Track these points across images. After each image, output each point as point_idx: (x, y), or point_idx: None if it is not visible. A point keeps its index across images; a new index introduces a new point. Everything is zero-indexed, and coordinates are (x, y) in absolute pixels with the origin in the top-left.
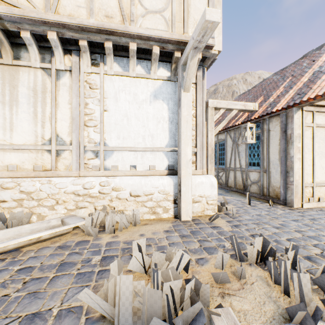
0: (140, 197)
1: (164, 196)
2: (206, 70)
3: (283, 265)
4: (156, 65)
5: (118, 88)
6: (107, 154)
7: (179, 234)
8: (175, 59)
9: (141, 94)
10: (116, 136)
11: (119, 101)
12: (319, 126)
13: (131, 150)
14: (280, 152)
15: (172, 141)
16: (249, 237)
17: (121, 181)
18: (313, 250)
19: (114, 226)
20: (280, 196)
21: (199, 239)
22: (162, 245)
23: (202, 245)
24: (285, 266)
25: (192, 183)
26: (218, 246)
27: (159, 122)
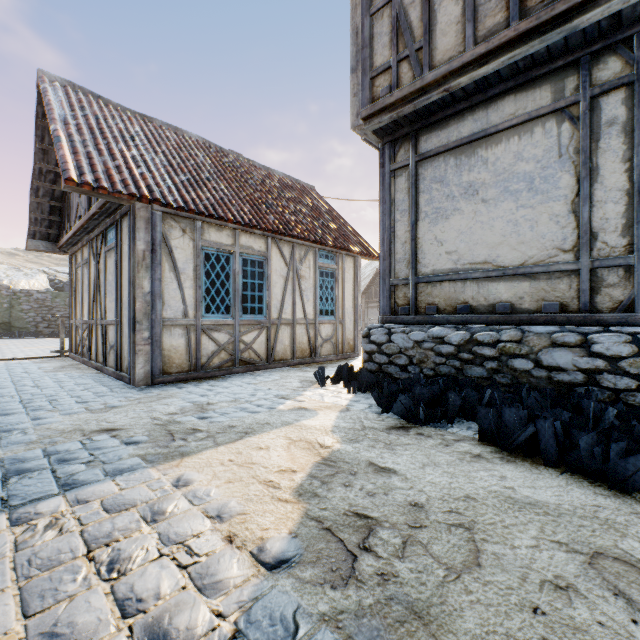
0: None
1: None
2: None
3: None
4: None
5: None
6: None
7: None
8: None
9: None
10: None
11: None
12: None
13: None
14: (353, 299)
15: None
16: None
17: None
18: None
19: None
20: (355, 348)
21: None
22: None
23: None
24: None
25: None
26: None
27: None
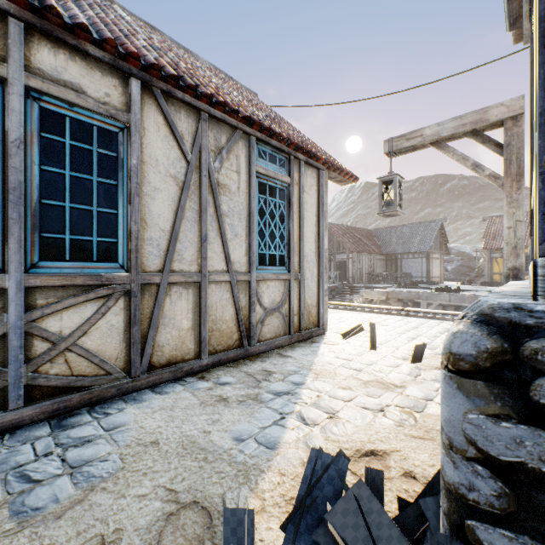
0: None
1: None
2: None
3: None
4: None
5: None
6: None
7: None
8: None
9: None
10: None
11: None
12: None
13: None
14: (317, 238)
15: None
16: None
17: None
18: None
19: None
20: (320, 321)
21: None
22: None
23: None
24: None
25: None
26: None
27: None
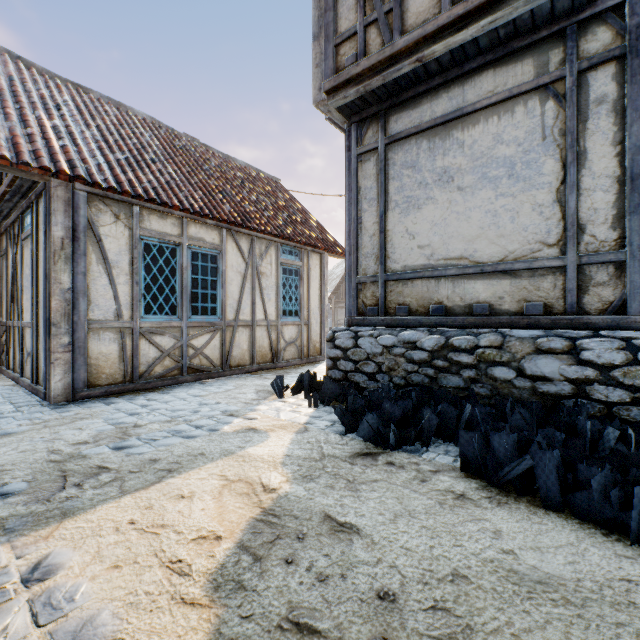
0: None
1: None
2: None
3: None
4: None
5: None
6: None
7: None
8: None
9: None
10: None
11: None
12: None
13: None
14: (320, 298)
15: None
16: None
17: None
18: None
19: None
20: (322, 351)
21: None
22: None
23: None
24: None
25: None
26: None
27: None
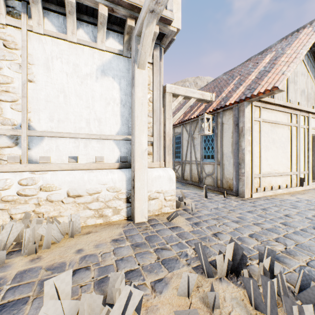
0: (83, 198)
1: (115, 194)
2: (164, 53)
3: (269, 286)
4: (104, 32)
5: (50, 53)
6: (33, 140)
7: (131, 243)
8: (128, 28)
9: (84, 66)
10: (48, 117)
11: (52, 71)
12: (265, 121)
13: (70, 137)
14: (232, 144)
15: (125, 128)
16: (212, 238)
17: (54, 177)
18: (277, 246)
19: (35, 243)
20: (233, 188)
21: (157, 248)
22: (107, 264)
23: (160, 256)
24: (273, 289)
25: (148, 177)
26: (179, 256)
27: (109, 104)
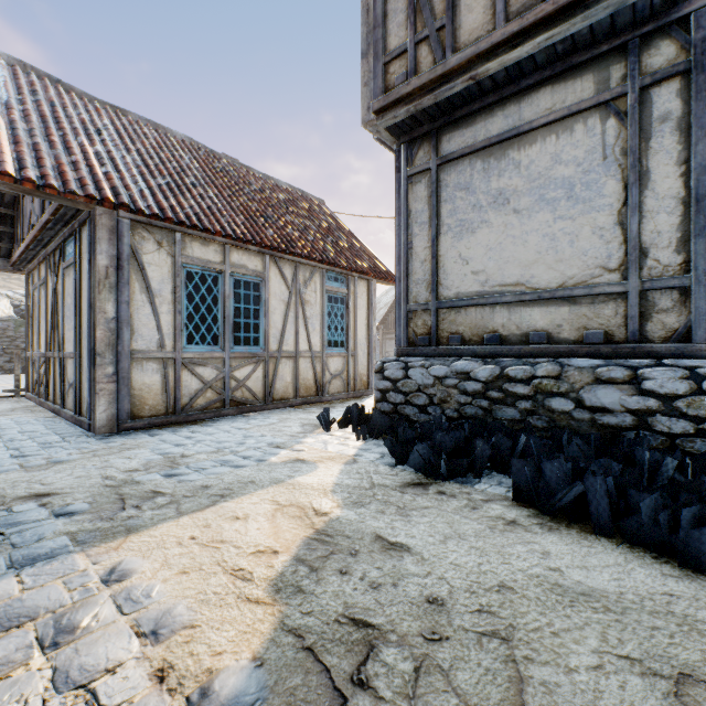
0: None
1: None
2: None
3: None
4: None
5: None
6: None
7: None
8: None
9: None
10: None
11: None
12: None
13: None
14: (367, 328)
15: None
16: None
17: None
18: None
19: None
20: (369, 385)
21: None
22: None
23: None
24: None
25: None
26: None
27: None
